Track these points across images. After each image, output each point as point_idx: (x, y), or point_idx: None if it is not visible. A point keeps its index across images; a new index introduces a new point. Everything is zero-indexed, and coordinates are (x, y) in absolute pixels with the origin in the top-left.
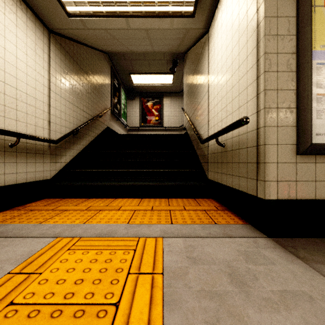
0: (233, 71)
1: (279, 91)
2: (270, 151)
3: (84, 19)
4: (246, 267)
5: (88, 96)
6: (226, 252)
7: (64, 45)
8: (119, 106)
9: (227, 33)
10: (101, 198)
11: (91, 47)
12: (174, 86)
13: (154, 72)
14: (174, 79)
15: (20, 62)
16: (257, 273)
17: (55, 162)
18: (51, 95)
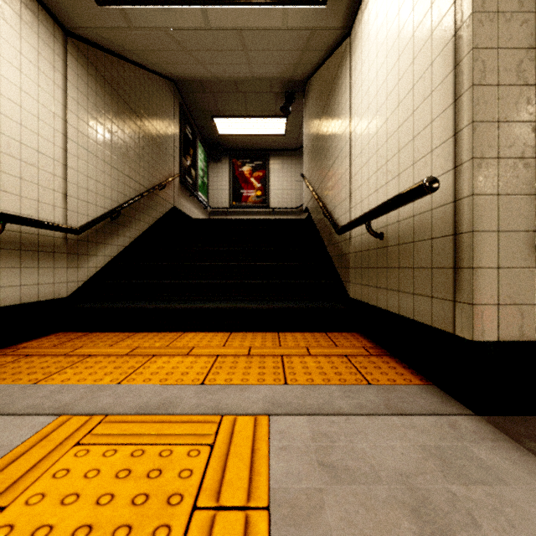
0: (401, 96)
1: (501, 124)
2: (485, 245)
3: (127, 9)
4: (447, 490)
5: (139, 152)
6: (398, 450)
7: (94, 61)
8: (195, 172)
9: (389, 27)
10: (158, 331)
11: (145, 69)
12: (289, 138)
13: (254, 115)
14: (289, 126)
15: (8, 83)
16: (473, 507)
17: (77, 268)
18: (69, 147)
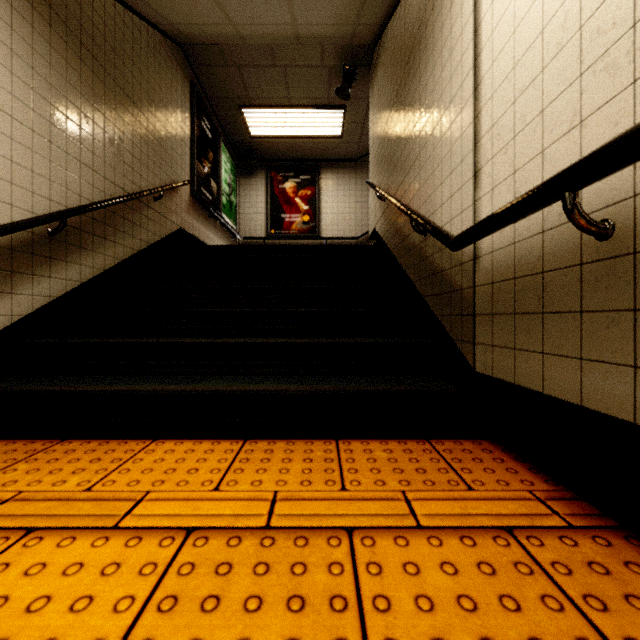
0: None
1: None
2: None
3: None
4: None
5: (114, 134)
6: None
7: None
8: (216, 185)
9: None
10: (104, 437)
11: (125, 6)
12: (347, 142)
13: (299, 104)
14: (347, 123)
15: None
16: None
17: None
18: None
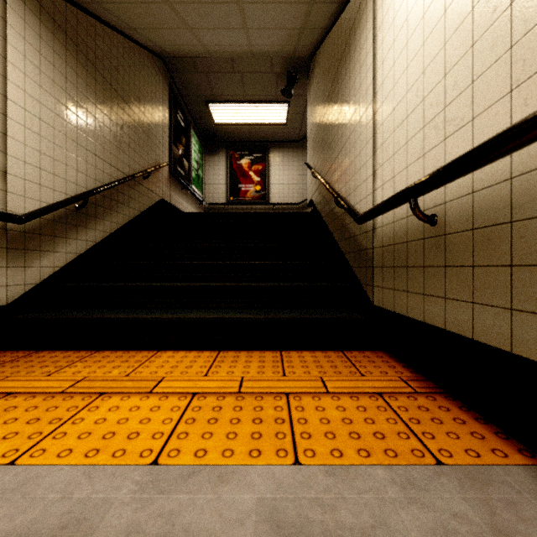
0: None
1: None
2: None
3: None
4: None
5: (116, 132)
6: None
7: (50, 9)
8: (188, 163)
9: None
10: (125, 349)
11: (124, 36)
12: (290, 127)
13: (253, 100)
14: (290, 114)
15: None
16: None
17: (23, 267)
18: (10, 111)
